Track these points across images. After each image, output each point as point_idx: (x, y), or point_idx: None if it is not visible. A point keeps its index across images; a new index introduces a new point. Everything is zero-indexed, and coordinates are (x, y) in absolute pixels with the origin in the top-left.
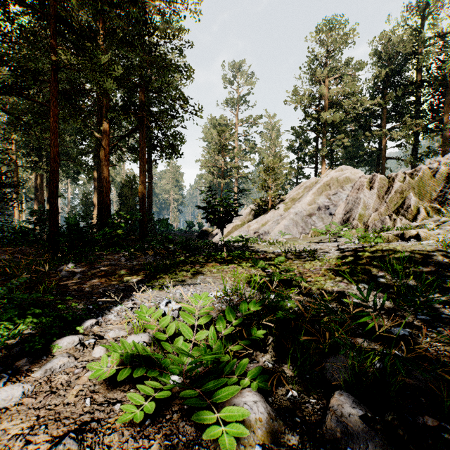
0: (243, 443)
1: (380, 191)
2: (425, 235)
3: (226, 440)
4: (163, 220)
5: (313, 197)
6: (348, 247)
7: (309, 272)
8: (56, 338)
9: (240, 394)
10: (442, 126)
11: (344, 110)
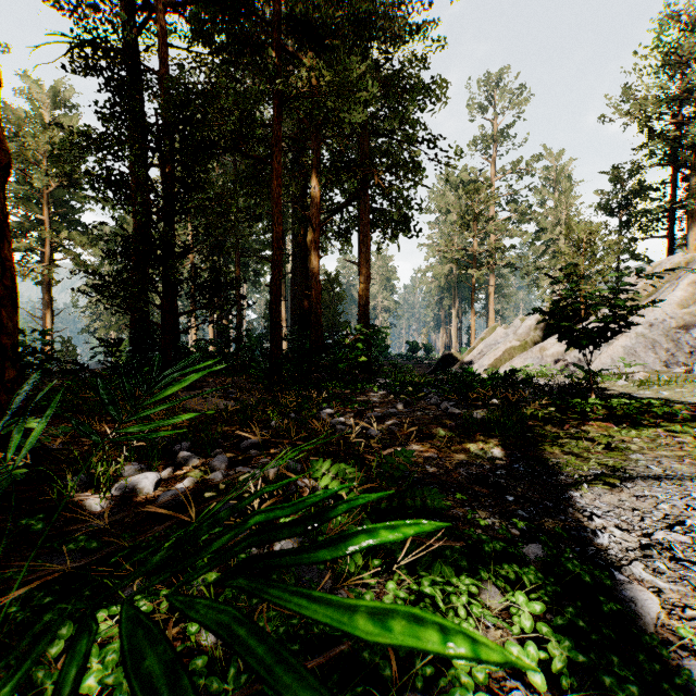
0: None
1: None
2: None
3: None
4: (378, 340)
5: (689, 290)
6: None
7: None
8: (695, 681)
9: None
10: None
11: None
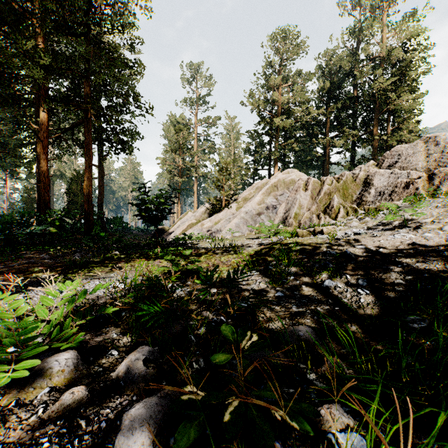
0: (35, 387)
1: (313, 193)
2: (327, 231)
3: (3, 381)
4: (117, 218)
5: (262, 197)
6: (268, 241)
7: (221, 263)
8: None
9: (58, 354)
10: (372, 137)
11: (294, 117)
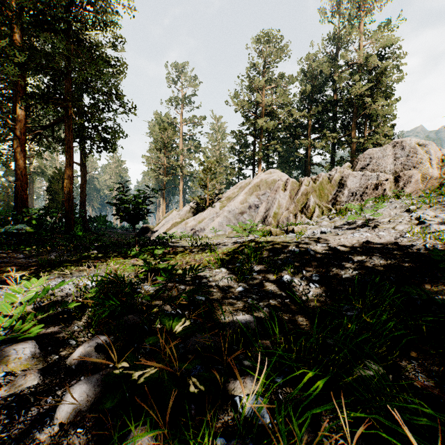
0: None
1: (292, 193)
2: (298, 230)
3: None
4: (100, 217)
5: (245, 196)
6: (244, 240)
7: (194, 261)
8: None
9: (17, 344)
10: (350, 140)
11: (277, 119)
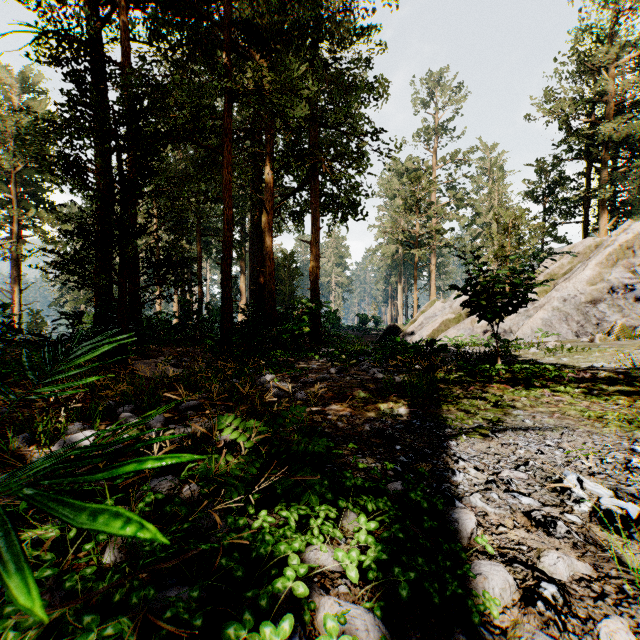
0: None
1: None
2: None
3: None
4: (330, 312)
5: (597, 270)
6: None
7: None
8: (472, 572)
9: None
10: None
11: None
